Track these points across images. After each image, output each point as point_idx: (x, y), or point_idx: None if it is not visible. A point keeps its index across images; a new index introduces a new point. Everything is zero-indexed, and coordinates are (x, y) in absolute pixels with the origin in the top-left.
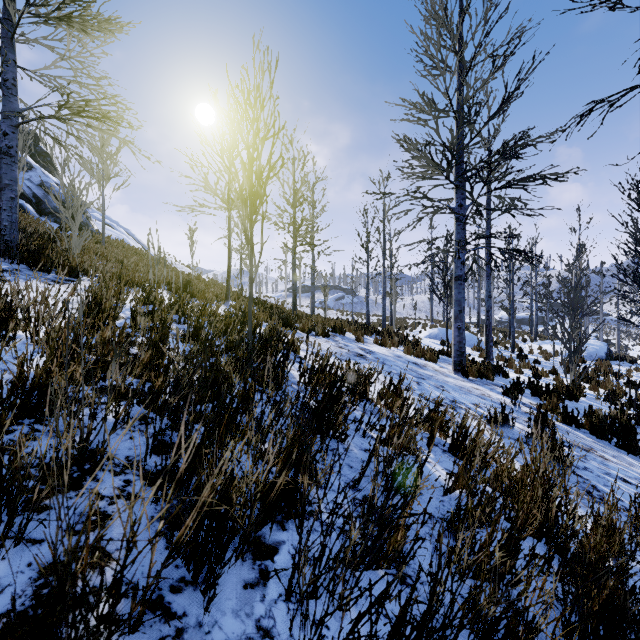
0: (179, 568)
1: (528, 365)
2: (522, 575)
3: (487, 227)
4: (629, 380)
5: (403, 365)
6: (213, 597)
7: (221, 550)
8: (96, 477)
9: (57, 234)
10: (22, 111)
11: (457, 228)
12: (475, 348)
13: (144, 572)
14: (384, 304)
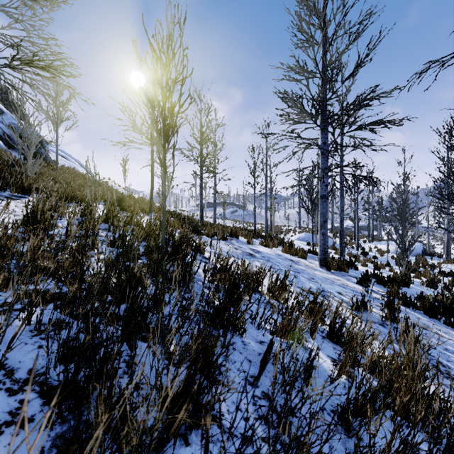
0: None
1: (370, 260)
2: None
3: (341, 160)
4: (441, 270)
5: (283, 262)
6: None
7: None
8: None
9: (18, 162)
10: None
11: (322, 160)
12: (331, 247)
13: None
14: (266, 216)
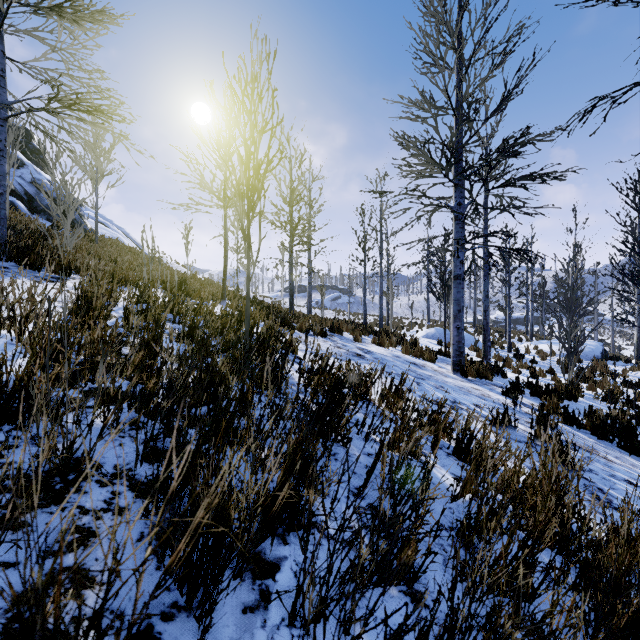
0: (171, 591)
1: (525, 365)
2: (539, 589)
3: (484, 227)
4: (625, 380)
5: (402, 365)
6: (209, 627)
7: (218, 572)
8: (81, 489)
9: (49, 232)
10: (11, 104)
11: (456, 227)
12: (472, 348)
13: (132, 597)
14: (381, 304)
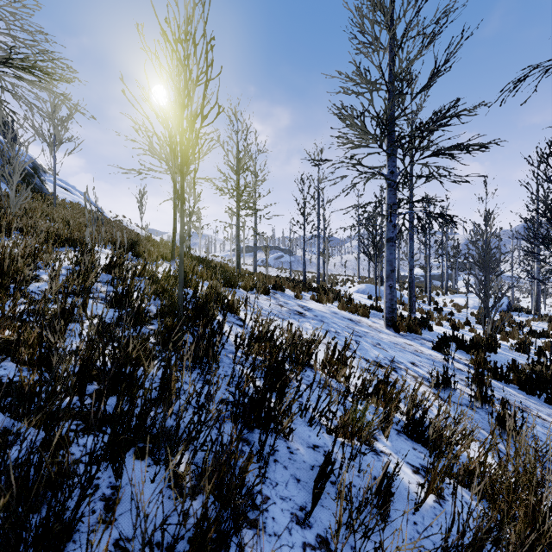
0: None
1: (445, 317)
2: None
3: (410, 195)
4: (531, 330)
5: (340, 322)
6: None
7: None
8: None
9: None
10: None
11: (389, 193)
12: (398, 302)
13: None
14: (318, 263)
